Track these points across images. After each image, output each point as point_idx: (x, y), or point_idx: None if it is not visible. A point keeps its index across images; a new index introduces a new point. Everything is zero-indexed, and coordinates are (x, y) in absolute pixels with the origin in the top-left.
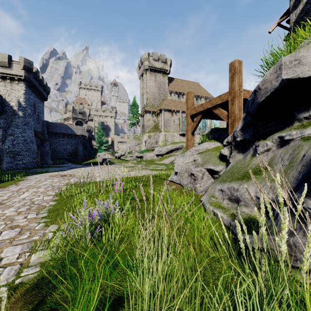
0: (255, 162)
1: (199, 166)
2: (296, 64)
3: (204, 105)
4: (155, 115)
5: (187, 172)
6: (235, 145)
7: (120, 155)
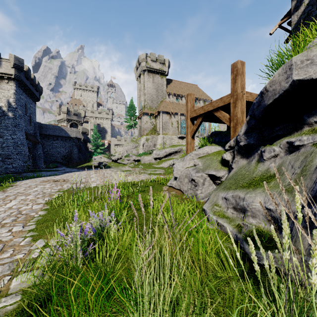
0: (261, 168)
1: (200, 172)
2: (308, 64)
3: (205, 107)
4: (153, 117)
5: (188, 178)
6: (239, 150)
7: (116, 158)
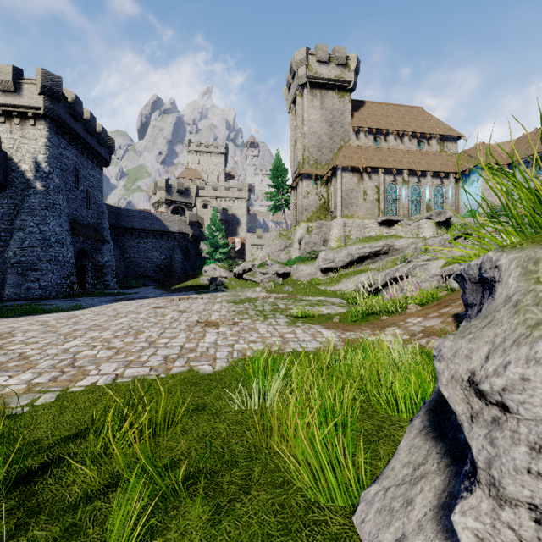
0: None
1: None
2: None
3: None
4: (321, 183)
5: None
6: None
7: (241, 270)
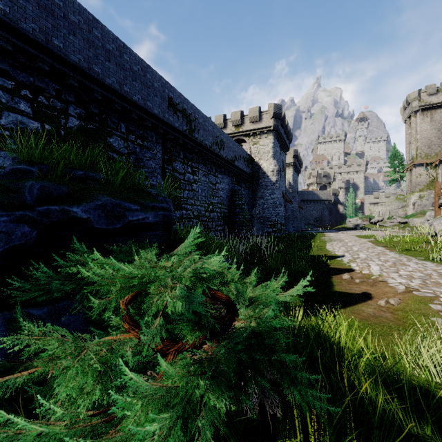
0: None
1: None
2: (441, 199)
3: None
4: (431, 167)
5: None
6: None
7: (376, 220)
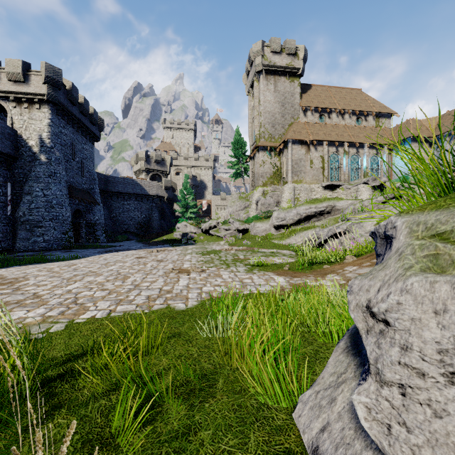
0: None
1: None
2: None
3: None
4: (275, 154)
5: None
6: None
7: (208, 226)
